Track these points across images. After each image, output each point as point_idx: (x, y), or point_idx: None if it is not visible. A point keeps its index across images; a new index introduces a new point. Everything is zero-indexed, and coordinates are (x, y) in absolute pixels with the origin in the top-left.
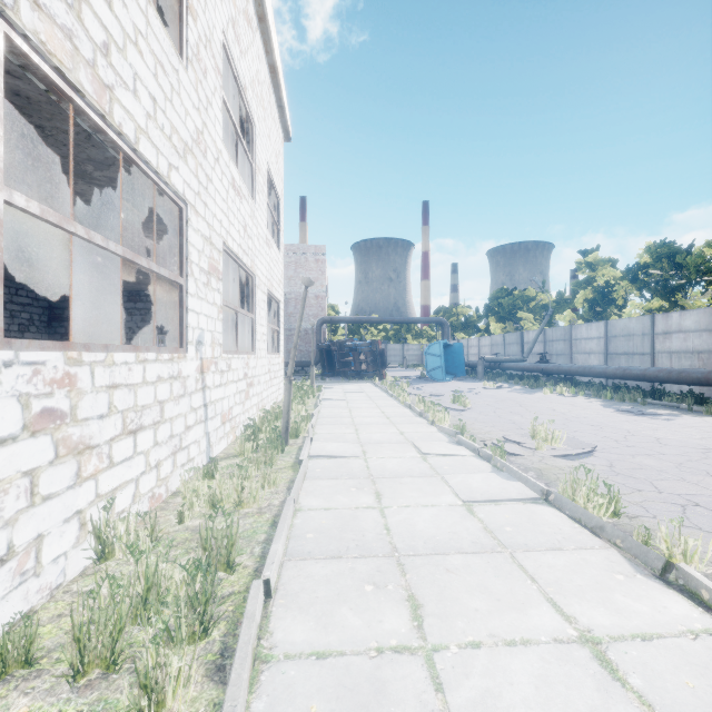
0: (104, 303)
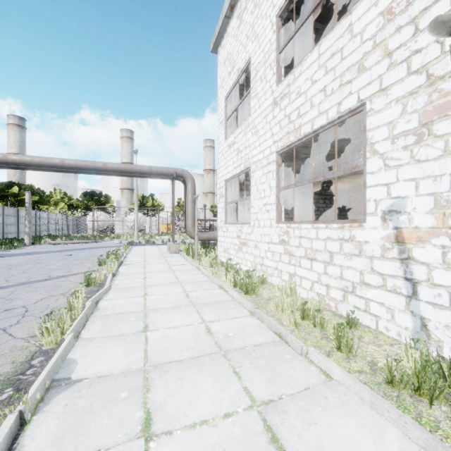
0: None
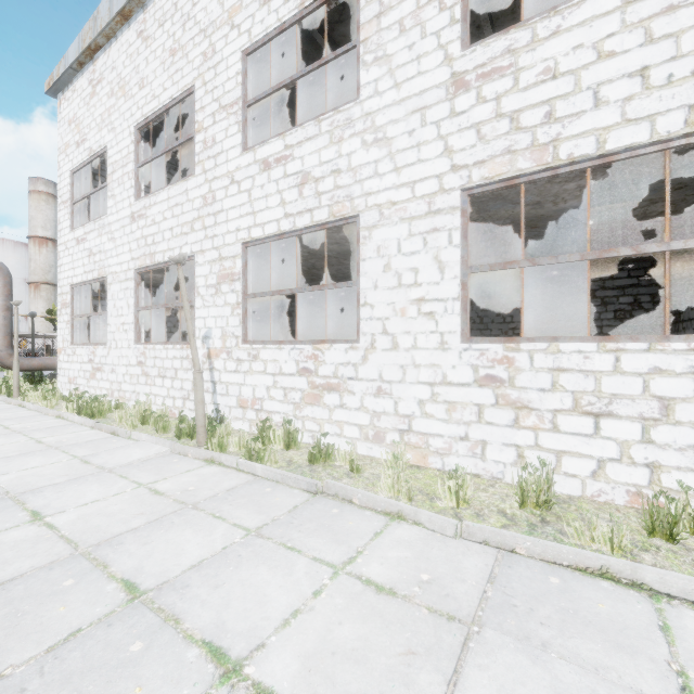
0: (688, 261)
